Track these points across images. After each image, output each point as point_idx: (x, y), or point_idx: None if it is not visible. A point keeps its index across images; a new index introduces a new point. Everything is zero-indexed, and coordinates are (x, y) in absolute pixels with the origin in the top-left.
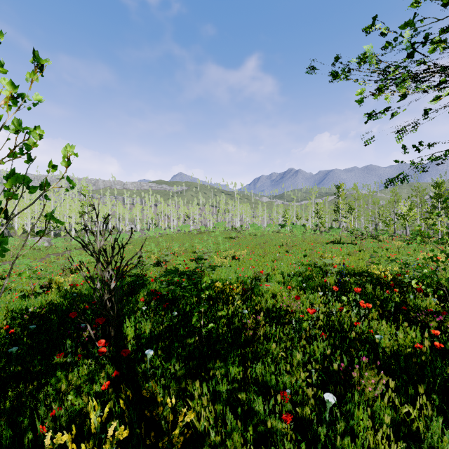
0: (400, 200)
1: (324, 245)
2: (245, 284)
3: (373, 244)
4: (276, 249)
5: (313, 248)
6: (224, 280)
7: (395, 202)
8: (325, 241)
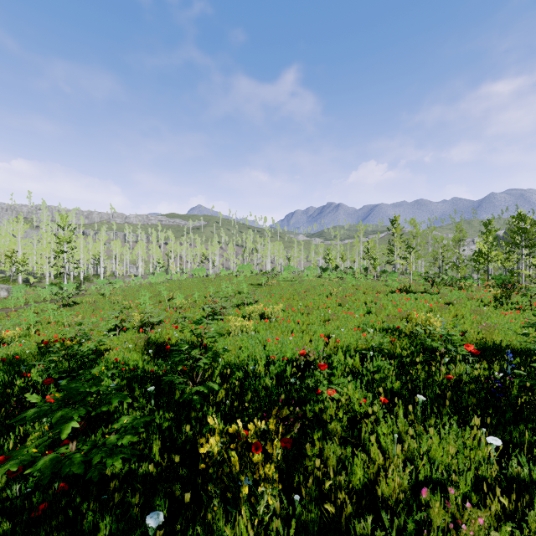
0: (467, 238)
1: (390, 296)
2: (284, 379)
3: (456, 293)
4: (324, 301)
5: (376, 299)
6: (242, 368)
7: (460, 240)
8: (387, 289)
